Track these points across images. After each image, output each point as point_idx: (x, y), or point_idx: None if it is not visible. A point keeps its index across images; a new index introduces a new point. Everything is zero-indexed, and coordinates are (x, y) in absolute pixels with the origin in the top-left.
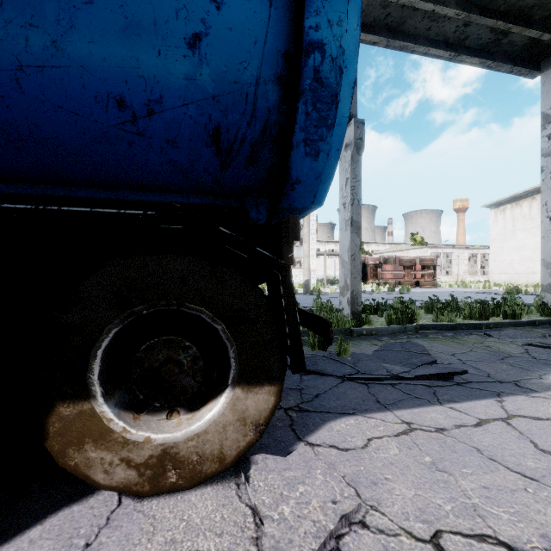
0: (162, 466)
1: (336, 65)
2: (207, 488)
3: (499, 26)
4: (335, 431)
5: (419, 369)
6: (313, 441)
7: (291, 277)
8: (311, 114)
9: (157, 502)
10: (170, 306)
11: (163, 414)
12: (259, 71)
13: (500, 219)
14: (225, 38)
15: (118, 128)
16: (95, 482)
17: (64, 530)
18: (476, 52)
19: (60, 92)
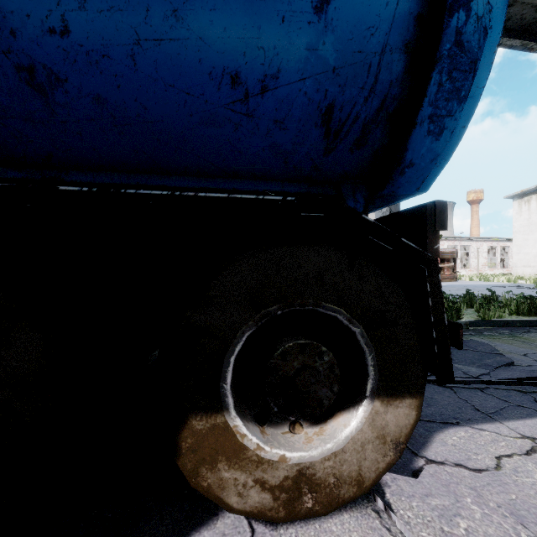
0: (297, 489)
1: (480, 25)
2: (343, 515)
3: None
4: (450, 446)
5: (500, 372)
6: (433, 457)
7: (438, 273)
8: (444, 85)
9: (295, 531)
10: (306, 306)
11: (284, 426)
12: (387, 37)
13: (524, 210)
14: None
15: (227, 108)
16: (228, 506)
17: None
18: (518, 33)
19: (174, 69)
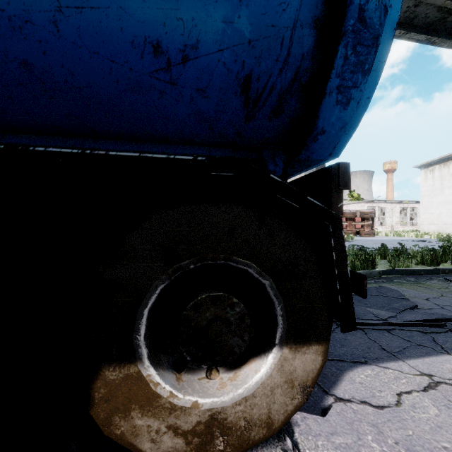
0: (209, 433)
1: (381, 3)
2: None
3: (447, 5)
4: (358, 384)
5: (405, 314)
6: (341, 395)
7: (342, 229)
8: (349, 59)
9: None
10: (218, 260)
11: (202, 372)
12: (297, 13)
13: (429, 177)
14: None
15: (151, 76)
16: (141, 451)
17: None
18: (423, 29)
19: (97, 36)
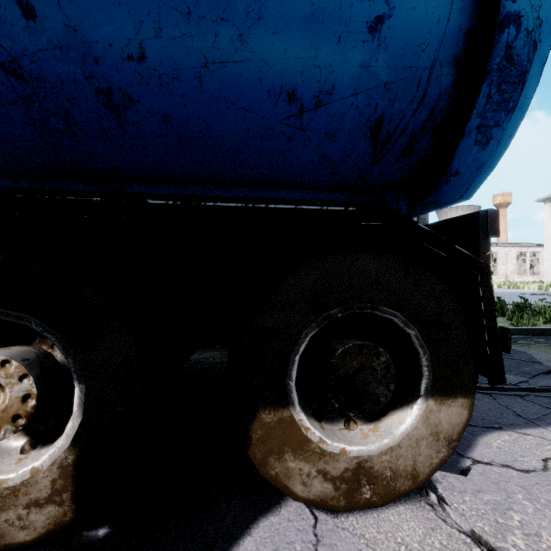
0: (356, 480)
1: (530, 39)
2: (398, 507)
3: None
4: (495, 448)
5: (539, 379)
6: (479, 458)
7: (490, 278)
8: (492, 97)
9: (355, 519)
10: (364, 309)
11: (340, 423)
12: (437, 52)
13: None
14: (407, 18)
15: (282, 123)
16: (293, 494)
17: (277, 544)
18: None
19: (237, 88)
